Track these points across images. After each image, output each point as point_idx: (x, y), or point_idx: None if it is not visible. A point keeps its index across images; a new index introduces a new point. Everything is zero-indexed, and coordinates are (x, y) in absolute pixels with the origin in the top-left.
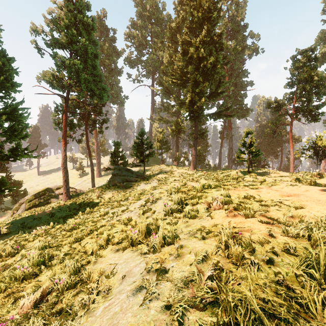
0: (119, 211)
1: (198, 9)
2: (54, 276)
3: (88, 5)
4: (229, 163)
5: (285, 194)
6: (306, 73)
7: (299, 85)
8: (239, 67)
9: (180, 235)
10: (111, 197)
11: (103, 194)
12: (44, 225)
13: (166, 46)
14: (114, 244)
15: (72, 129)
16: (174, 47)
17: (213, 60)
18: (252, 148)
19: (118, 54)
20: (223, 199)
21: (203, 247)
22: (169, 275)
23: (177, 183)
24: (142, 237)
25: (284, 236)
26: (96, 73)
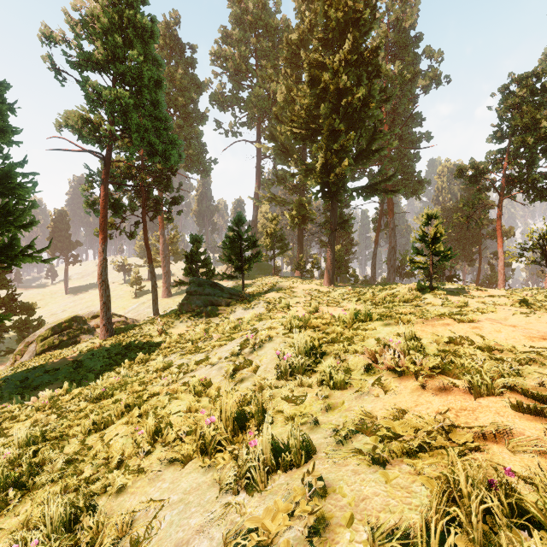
0: (191, 363)
1: (338, 7)
2: (26, 522)
3: None
4: (391, 274)
5: (536, 335)
6: (528, 116)
7: (513, 137)
8: (407, 108)
9: (313, 434)
10: (184, 333)
11: (170, 328)
12: (61, 383)
13: (281, 74)
14: (168, 444)
15: (118, 213)
16: (295, 74)
17: (363, 93)
18: (438, 246)
19: (200, 88)
20: (406, 345)
21: (387, 501)
22: None
23: (300, 307)
24: (226, 435)
25: None
26: (158, 115)
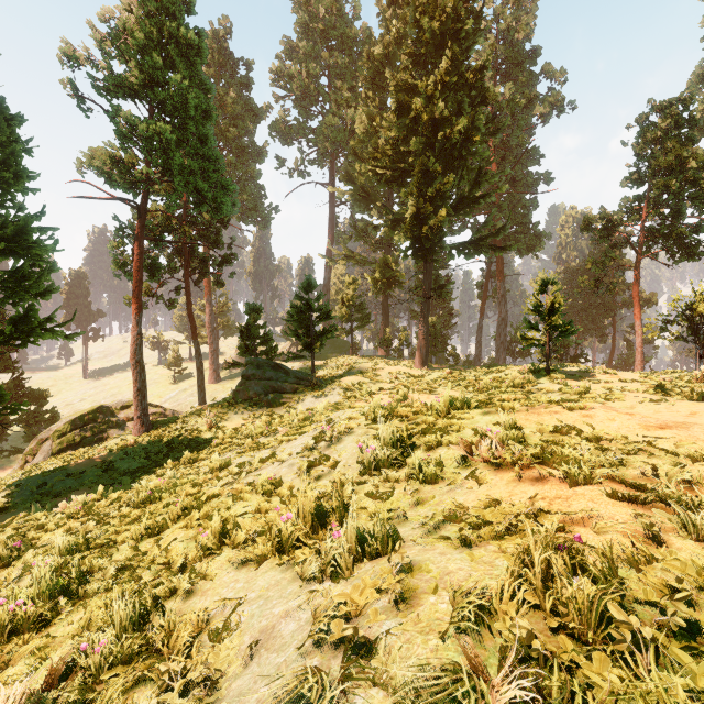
0: (255, 461)
1: (433, 15)
2: (85, 627)
3: (190, 3)
4: (500, 353)
5: (654, 424)
6: (672, 153)
7: (654, 180)
8: (521, 142)
9: (400, 528)
10: (240, 427)
11: (222, 421)
12: (88, 489)
13: (361, 97)
14: (238, 546)
15: (155, 276)
16: (379, 98)
17: (464, 125)
18: (556, 318)
19: (258, 115)
20: (505, 435)
21: (470, 573)
22: (379, 665)
23: (385, 395)
24: (306, 531)
25: (689, 539)
26: (207, 153)
